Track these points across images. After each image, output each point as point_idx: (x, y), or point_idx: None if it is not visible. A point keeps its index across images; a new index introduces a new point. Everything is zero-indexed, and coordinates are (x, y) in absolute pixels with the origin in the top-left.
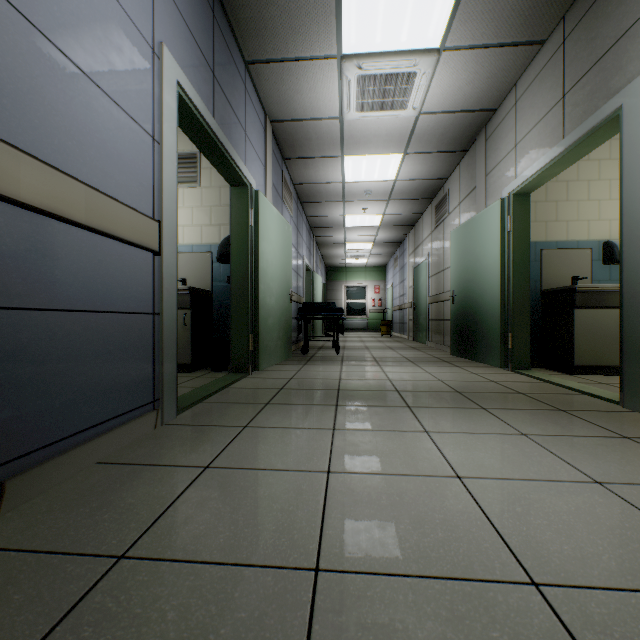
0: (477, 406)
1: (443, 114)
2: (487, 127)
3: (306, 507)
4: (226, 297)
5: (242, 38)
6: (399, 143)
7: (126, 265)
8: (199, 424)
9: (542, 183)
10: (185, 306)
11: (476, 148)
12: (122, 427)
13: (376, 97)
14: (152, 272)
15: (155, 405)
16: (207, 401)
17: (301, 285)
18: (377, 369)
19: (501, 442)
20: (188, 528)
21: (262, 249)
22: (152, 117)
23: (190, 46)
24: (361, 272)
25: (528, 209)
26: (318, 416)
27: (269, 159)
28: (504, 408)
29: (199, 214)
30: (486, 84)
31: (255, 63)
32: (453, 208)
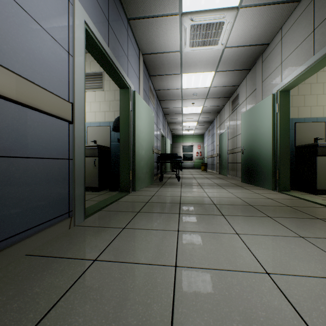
0: (265, 215)
1: (238, 47)
2: (263, 54)
3: (160, 300)
4: (118, 150)
5: (125, 4)
6: (213, 65)
7: (49, 129)
8: (96, 226)
9: (298, 83)
10: (95, 155)
11: (256, 67)
12: (45, 230)
13: (201, 38)
14: (68, 134)
15: (70, 214)
16: (104, 210)
17: (159, 144)
18: (201, 190)
19: (288, 243)
20: (70, 320)
21: (137, 123)
22: (68, 40)
23: (93, 2)
24: (190, 138)
25: (288, 99)
26: (168, 221)
27: (141, 75)
28: (282, 217)
29: (103, 105)
30: (264, 28)
31: (133, 19)
32: (242, 101)
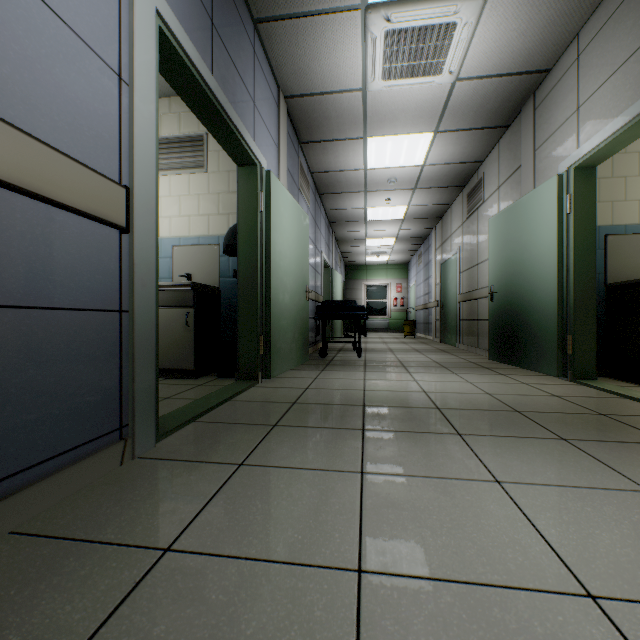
0: (553, 435)
1: (484, 79)
2: (536, 94)
3: None
4: (235, 294)
5: None
6: (430, 119)
7: (71, 243)
8: (181, 458)
9: (615, 151)
10: (188, 304)
11: (521, 121)
12: (62, 471)
13: (406, 59)
14: (118, 255)
15: (123, 433)
16: (201, 420)
17: (319, 283)
18: (407, 377)
19: (623, 508)
20: None
21: (274, 238)
22: (118, 48)
23: None
24: (382, 270)
25: (593, 185)
26: (339, 448)
27: (283, 139)
28: (593, 439)
29: (206, 202)
30: (541, 36)
31: (265, 21)
32: (490, 194)
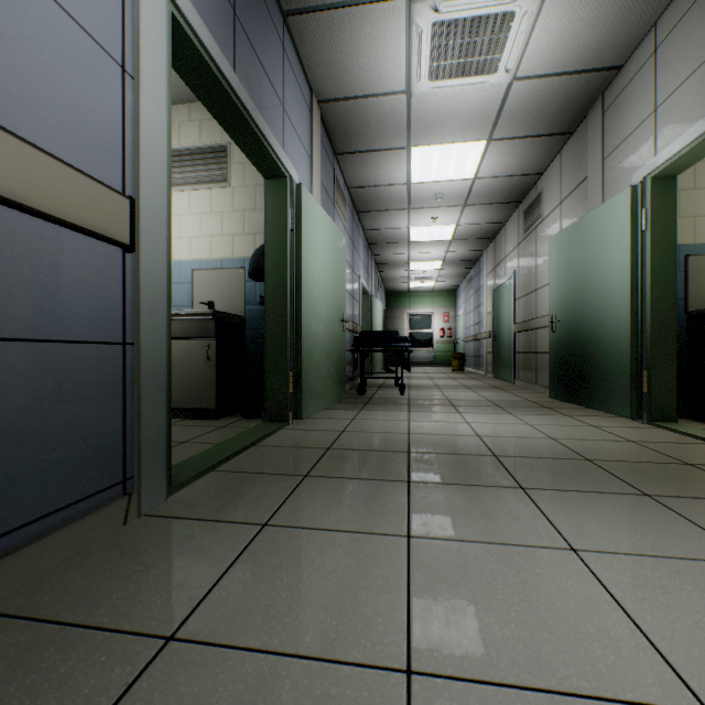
0: (634, 490)
1: (545, 78)
2: (605, 95)
3: None
4: (262, 324)
5: None
6: (482, 125)
7: (63, 262)
8: (195, 516)
9: (699, 157)
10: (209, 335)
11: (587, 126)
12: (50, 535)
13: (456, 56)
14: (120, 278)
15: (127, 486)
16: (221, 469)
17: (357, 311)
18: (457, 418)
19: None
20: None
21: (306, 261)
22: (120, 35)
23: None
24: (427, 297)
25: (673, 198)
26: (381, 504)
27: (316, 149)
28: (682, 495)
29: (230, 221)
30: (612, 26)
31: (296, 14)
32: (550, 210)
